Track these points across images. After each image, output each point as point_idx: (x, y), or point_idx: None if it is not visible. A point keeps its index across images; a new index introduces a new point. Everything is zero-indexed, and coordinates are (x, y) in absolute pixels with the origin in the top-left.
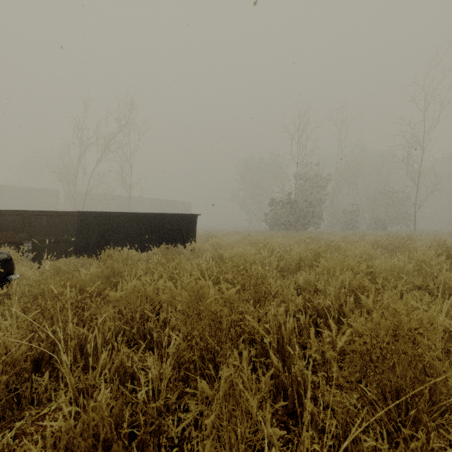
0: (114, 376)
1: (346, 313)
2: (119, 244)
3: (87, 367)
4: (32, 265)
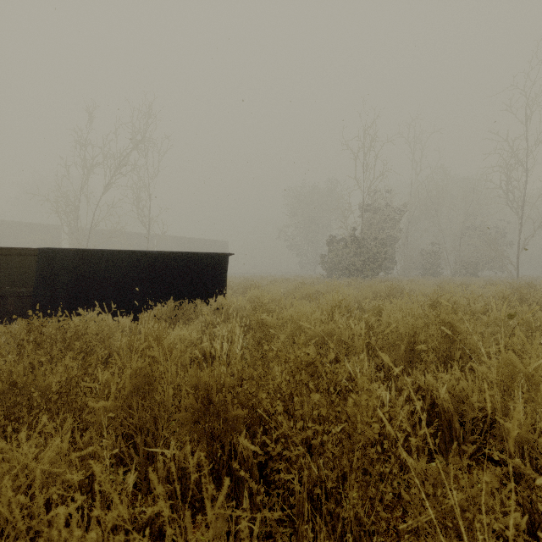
0: None
1: None
2: (105, 299)
3: None
4: None
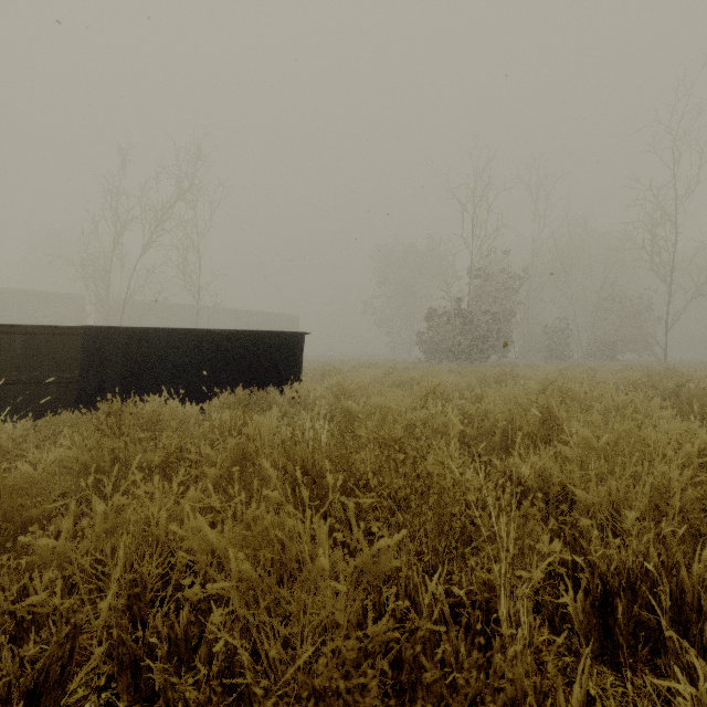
0: None
1: (701, 599)
2: (160, 387)
3: None
4: None
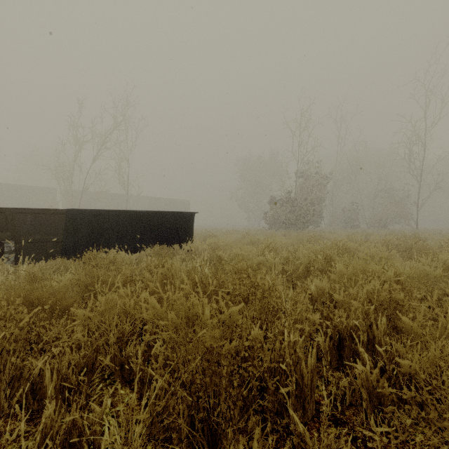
0: (62, 445)
1: (379, 337)
2: (110, 244)
3: (39, 414)
4: (9, 269)
